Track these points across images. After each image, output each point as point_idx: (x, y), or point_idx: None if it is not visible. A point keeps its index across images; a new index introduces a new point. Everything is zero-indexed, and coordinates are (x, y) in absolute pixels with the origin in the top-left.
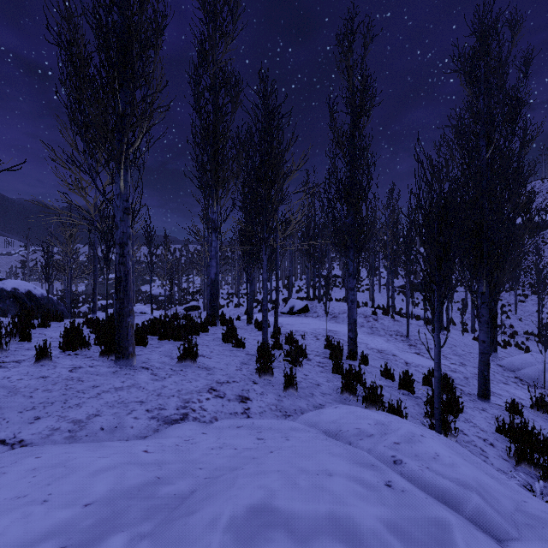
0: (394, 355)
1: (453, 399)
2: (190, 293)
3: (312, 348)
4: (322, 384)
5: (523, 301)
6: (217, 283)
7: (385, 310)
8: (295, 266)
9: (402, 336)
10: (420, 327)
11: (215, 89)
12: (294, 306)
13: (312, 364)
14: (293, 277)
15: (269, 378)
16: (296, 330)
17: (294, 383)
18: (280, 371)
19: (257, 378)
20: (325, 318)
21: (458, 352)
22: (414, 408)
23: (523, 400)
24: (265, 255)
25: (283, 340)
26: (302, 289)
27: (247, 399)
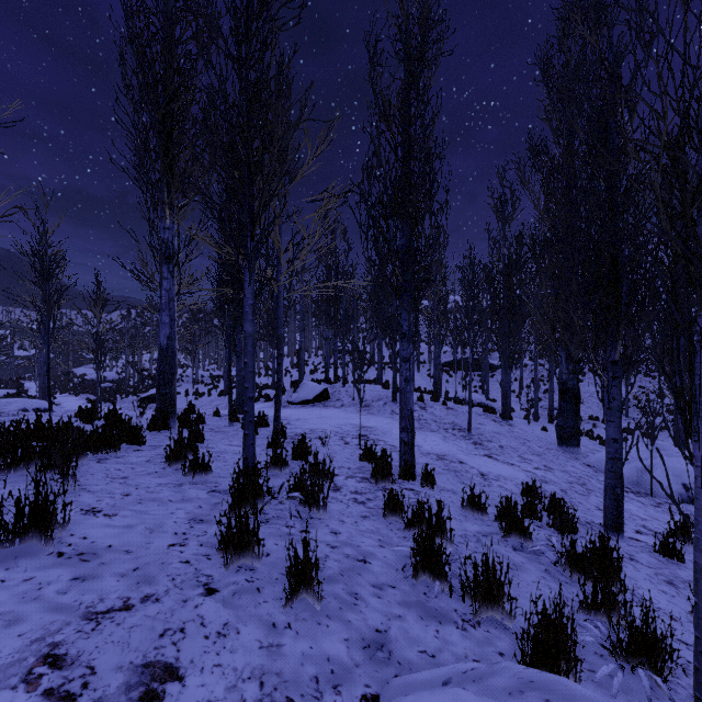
0: (461, 462)
1: (610, 557)
2: (151, 376)
3: (339, 463)
4: (372, 557)
5: (581, 380)
6: (173, 354)
7: (435, 394)
8: (309, 338)
9: (460, 431)
10: (481, 416)
11: (166, 5)
12: (307, 391)
13: (343, 498)
14: (306, 354)
15: (251, 564)
16: (312, 428)
17: (311, 579)
18: (280, 530)
19: (219, 567)
20: (354, 407)
21: (535, 449)
22: (549, 586)
23: (647, 521)
24: (248, 284)
25: (290, 450)
26: (319, 369)
27: (167, 676)
